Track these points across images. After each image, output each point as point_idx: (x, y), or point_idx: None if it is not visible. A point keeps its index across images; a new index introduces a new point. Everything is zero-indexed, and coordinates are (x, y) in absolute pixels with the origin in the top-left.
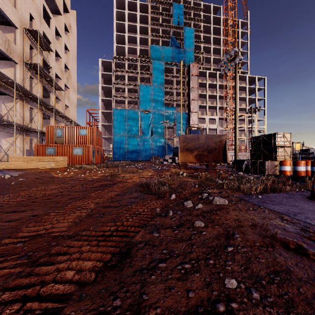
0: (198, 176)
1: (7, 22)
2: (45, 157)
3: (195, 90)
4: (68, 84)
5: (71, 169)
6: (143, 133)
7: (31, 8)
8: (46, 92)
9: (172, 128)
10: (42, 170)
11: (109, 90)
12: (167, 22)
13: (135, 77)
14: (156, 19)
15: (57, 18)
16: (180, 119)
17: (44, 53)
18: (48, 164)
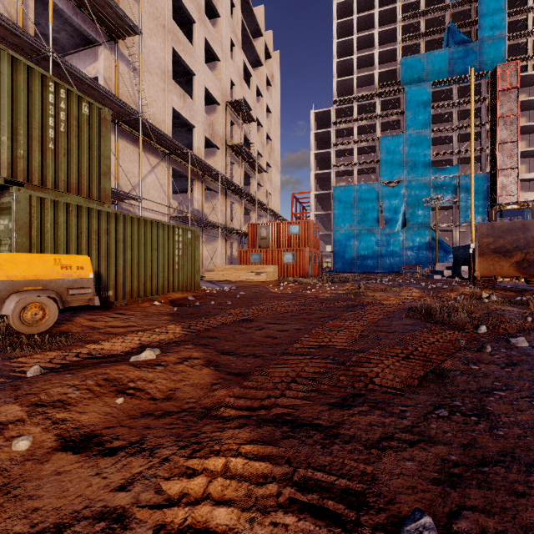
0: (530, 302)
1: (210, 101)
2: (253, 266)
3: (510, 121)
4: (270, 162)
5: (284, 282)
6: (387, 222)
7: (232, 73)
8: (245, 178)
9: (449, 208)
10: (252, 283)
11: (326, 158)
12: (437, 1)
13: (370, 126)
14: (413, 5)
15: (257, 72)
16: (469, 189)
17: (244, 127)
18: (258, 276)
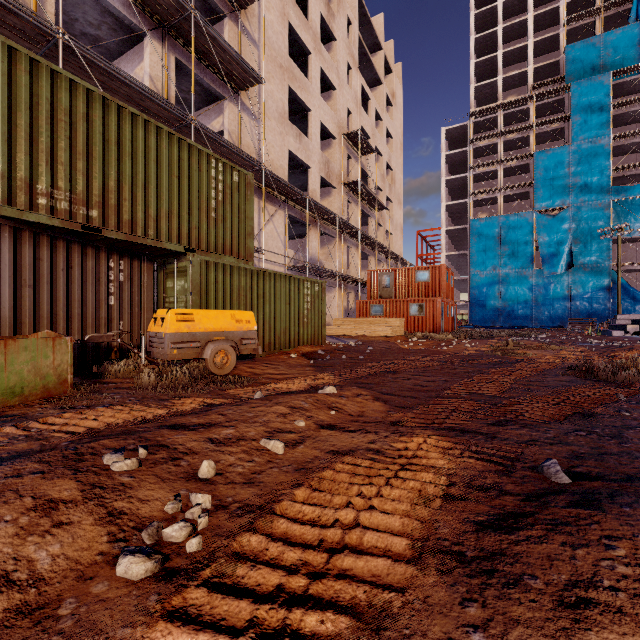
0: None
1: (325, 135)
2: (375, 319)
3: None
4: (391, 196)
5: (412, 338)
6: (546, 262)
7: (348, 100)
8: (362, 217)
9: (639, 240)
10: (376, 338)
11: (460, 184)
12: None
13: (521, 139)
14: None
15: (375, 92)
16: None
17: (361, 160)
18: (382, 330)
